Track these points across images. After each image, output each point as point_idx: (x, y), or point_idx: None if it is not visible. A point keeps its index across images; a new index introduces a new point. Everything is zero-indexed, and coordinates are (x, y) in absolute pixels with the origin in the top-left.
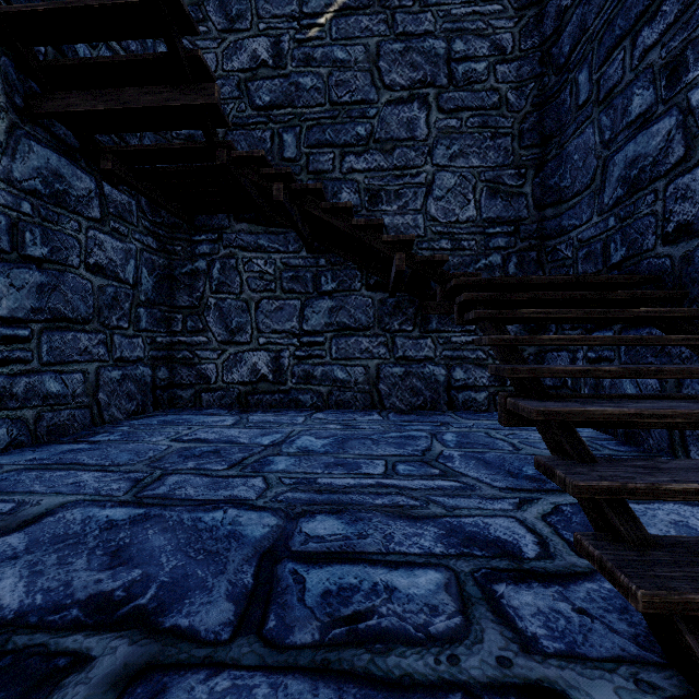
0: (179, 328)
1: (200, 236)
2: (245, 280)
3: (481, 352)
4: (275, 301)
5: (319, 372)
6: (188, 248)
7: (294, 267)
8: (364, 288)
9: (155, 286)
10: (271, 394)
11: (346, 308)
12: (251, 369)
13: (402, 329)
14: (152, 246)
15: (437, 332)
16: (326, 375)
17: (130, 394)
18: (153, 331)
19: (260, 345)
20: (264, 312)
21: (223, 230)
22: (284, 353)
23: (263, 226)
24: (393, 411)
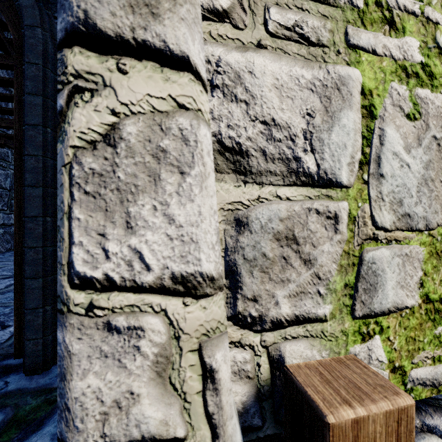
0: None
1: None
2: None
3: None
4: None
5: None
6: None
7: None
8: None
9: None
10: None
11: None
12: None
13: None
14: None
15: None
16: None
17: (8, 240)
18: None
19: None
20: None
21: None
22: None
23: None
24: None
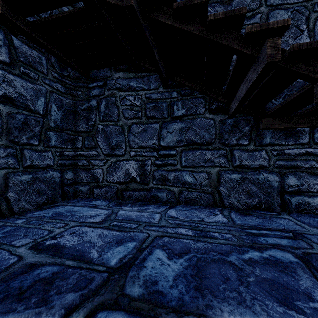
0: (80, 145)
1: (93, 84)
2: (121, 111)
3: (314, 162)
4: (141, 125)
5: (172, 177)
6: (85, 92)
7: (154, 99)
8: (207, 112)
9: (63, 117)
10: (138, 191)
11: (193, 128)
12: (125, 173)
13: (239, 143)
14: (60, 90)
15: (271, 145)
16: (177, 178)
17: (40, 191)
18: (61, 147)
19: (131, 157)
20: (134, 133)
21: (107, 79)
22: (147, 162)
23: (133, 73)
24: (232, 209)
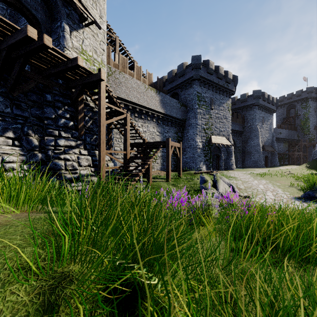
0: None
1: None
2: None
3: None
4: None
5: None
6: None
7: None
8: None
9: None
10: None
11: None
12: None
13: None
14: None
15: None
16: None
17: None
18: None
19: None
20: None
21: None
22: None
23: None
24: None
